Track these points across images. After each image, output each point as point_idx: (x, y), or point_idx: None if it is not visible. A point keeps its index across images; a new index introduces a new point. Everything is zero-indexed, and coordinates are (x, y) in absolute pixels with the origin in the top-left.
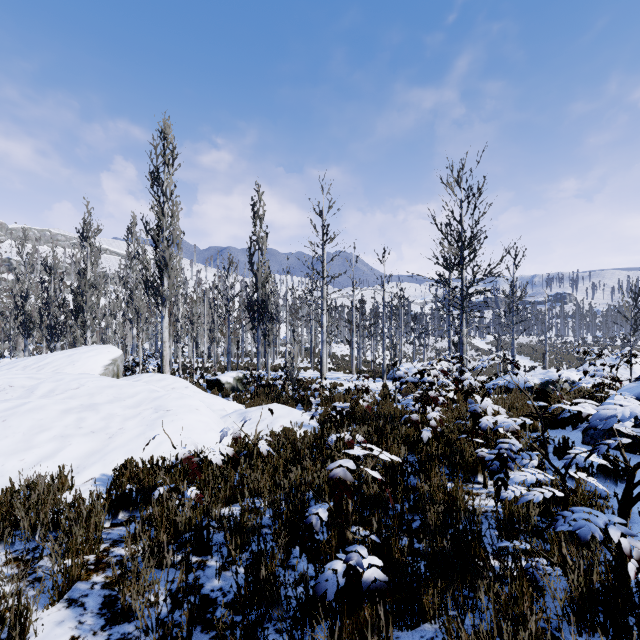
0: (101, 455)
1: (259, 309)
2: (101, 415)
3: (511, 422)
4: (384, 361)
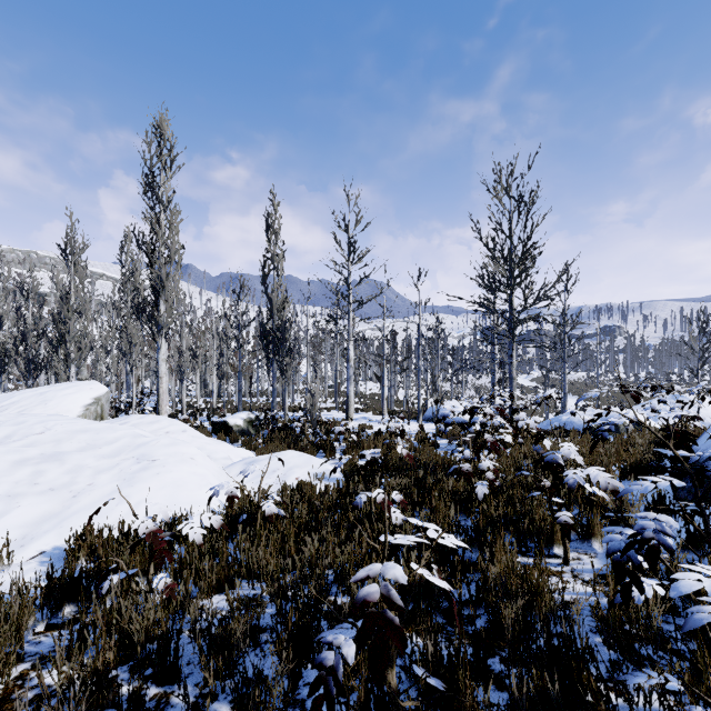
0: (58, 520)
1: (274, 339)
2: (66, 467)
3: (648, 483)
4: (419, 400)
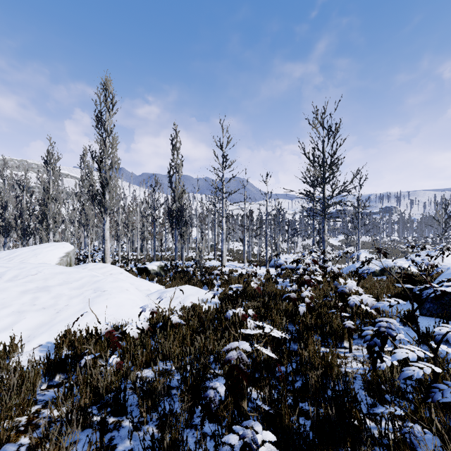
0: (48, 326)
1: (176, 216)
2: (52, 295)
3: (386, 302)
4: (267, 254)
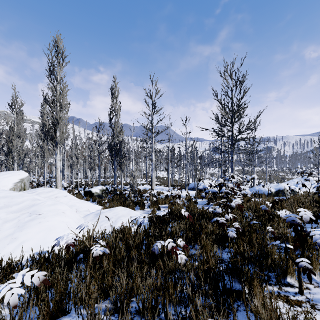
0: None
1: (115, 149)
2: None
3: None
4: (186, 179)
